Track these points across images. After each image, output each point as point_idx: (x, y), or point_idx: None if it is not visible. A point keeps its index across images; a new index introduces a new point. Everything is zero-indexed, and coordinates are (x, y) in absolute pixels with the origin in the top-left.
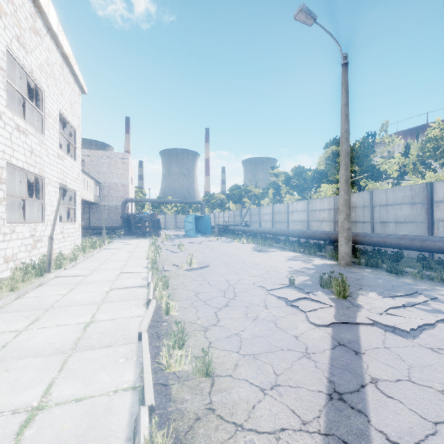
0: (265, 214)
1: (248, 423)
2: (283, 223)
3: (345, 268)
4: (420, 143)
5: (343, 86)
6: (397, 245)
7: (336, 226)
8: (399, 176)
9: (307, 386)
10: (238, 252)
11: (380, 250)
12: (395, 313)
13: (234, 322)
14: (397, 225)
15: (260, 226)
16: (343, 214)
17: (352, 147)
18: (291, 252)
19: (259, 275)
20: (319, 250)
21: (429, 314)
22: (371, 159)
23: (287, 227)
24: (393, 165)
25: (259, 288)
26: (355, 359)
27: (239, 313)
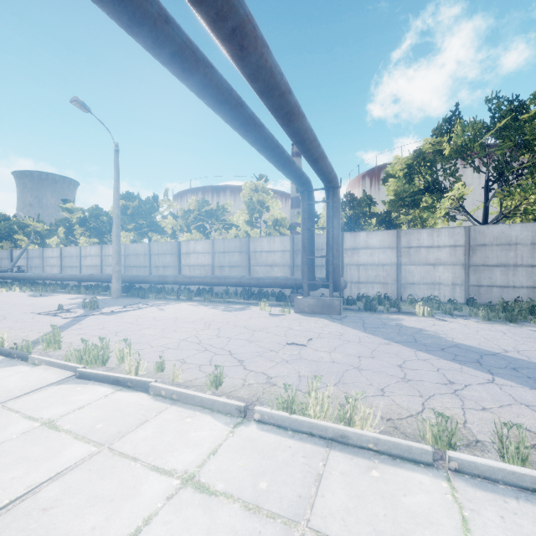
0: (51, 258)
1: (16, 336)
2: (75, 268)
3: (114, 299)
4: (182, 213)
5: (115, 166)
6: (153, 282)
7: (126, 270)
8: (173, 233)
9: (48, 328)
10: (7, 299)
11: (150, 287)
12: (116, 310)
13: (6, 325)
14: (164, 268)
15: (44, 272)
16: (115, 260)
17: (140, 204)
18: (76, 294)
19: (32, 309)
20: (105, 291)
21: (133, 308)
22: (153, 217)
23: (80, 272)
24: (168, 224)
25: (30, 314)
26: (78, 322)
27: (10, 322)
